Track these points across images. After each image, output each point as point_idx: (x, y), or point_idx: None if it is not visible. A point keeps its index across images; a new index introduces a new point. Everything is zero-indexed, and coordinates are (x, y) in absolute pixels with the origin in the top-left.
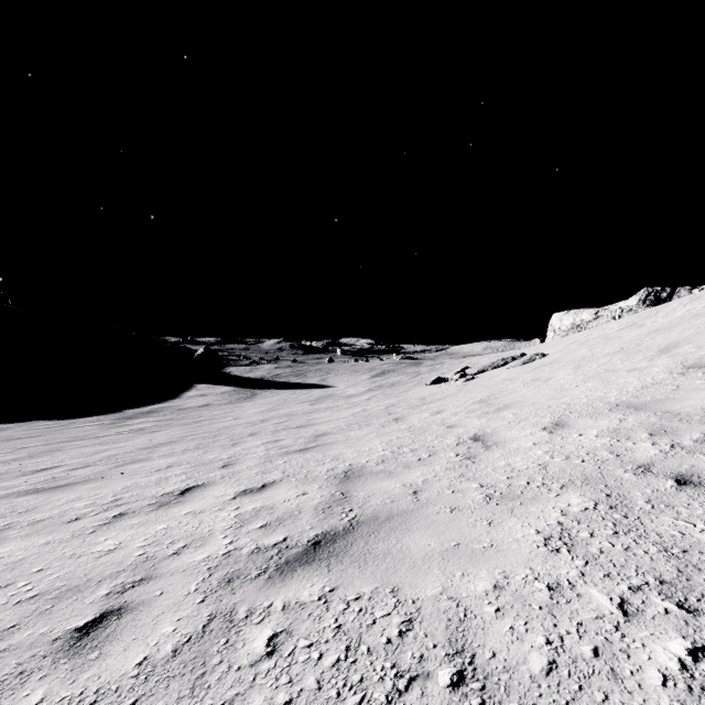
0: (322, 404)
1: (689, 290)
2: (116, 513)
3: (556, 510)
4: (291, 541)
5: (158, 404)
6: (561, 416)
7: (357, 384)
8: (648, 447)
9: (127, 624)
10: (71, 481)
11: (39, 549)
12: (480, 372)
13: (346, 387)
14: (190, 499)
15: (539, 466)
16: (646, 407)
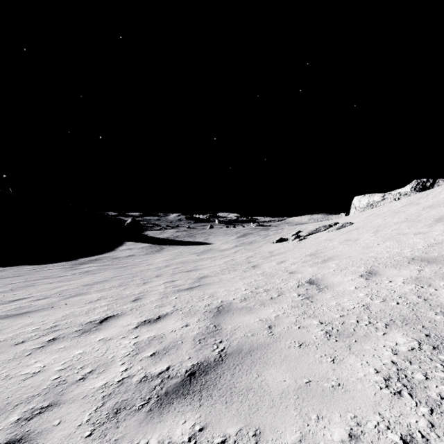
0: (205, 255)
1: None
2: (50, 338)
3: (387, 349)
4: (172, 370)
5: (101, 255)
6: (372, 267)
7: (228, 242)
8: None
9: None
10: (30, 310)
11: None
12: (309, 235)
13: (221, 244)
14: (105, 327)
15: (363, 306)
16: (436, 260)
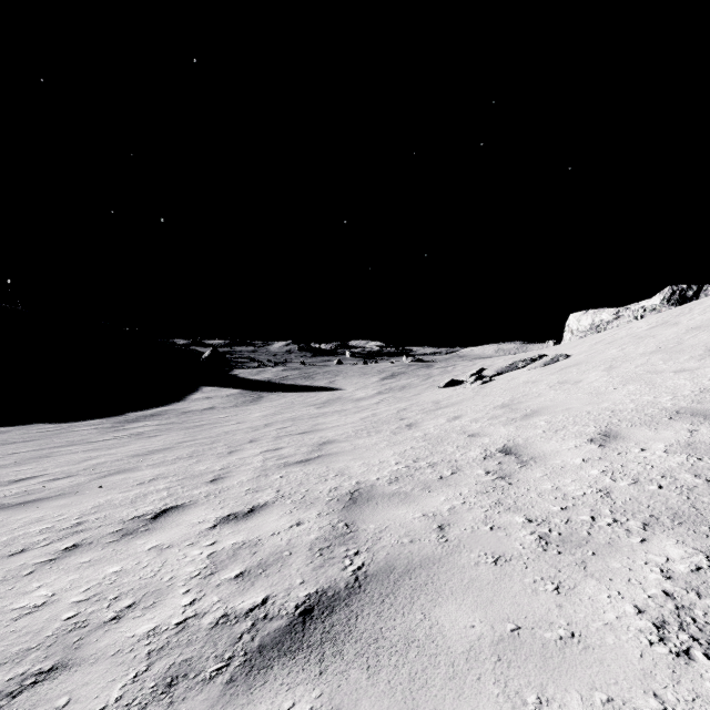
0: (329, 408)
1: None
2: (69, 544)
3: (652, 568)
4: (272, 605)
5: (162, 407)
6: (608, 425)
7: (366, 387)
8: None
9: None
10: (42, 496)
11: None
12: (498, 374)
13: (355, 389)
14: (161, 526)
15: (599, 492)
16: None
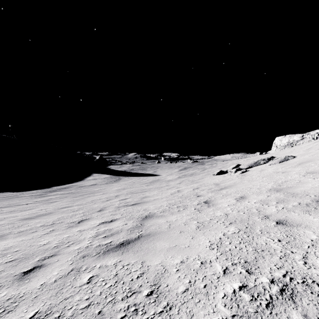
0: (153, 185)
1: None
2: None
3: None
4: None
5: (71, 184)
6: None
7: (172, 174)
8: None
9: None
10: None
11: None
12: (249, 167)
13: (166, 175)
14: None
15: None
16: None
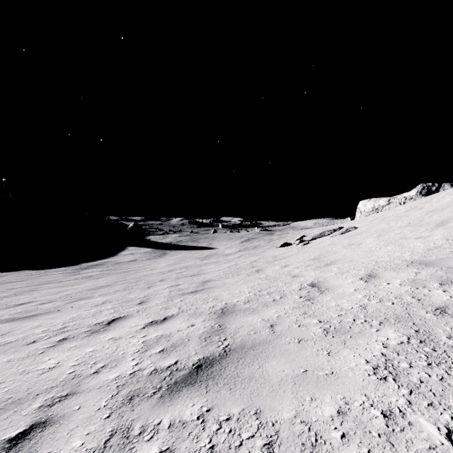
0: (208, 260)
1: (450, 185)
2: (61, 338)
3: (379, 343)
4: (180, 364)
5: (103, 260)
6: (372, 270)
7: (232, 247)
8: (441, 294)
9: (47, 436)
10: (37, 313)
11: (2, 365)
12: (313, 239)
13: (224, 248)
14: (113, 328)
15: (360, 307)
16: (433, 263)
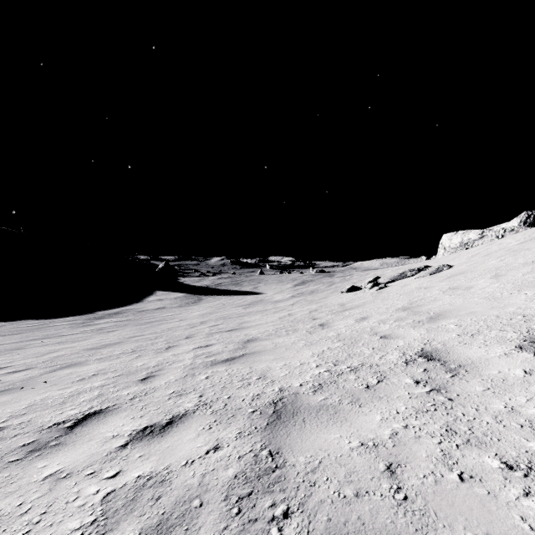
0: (253, 308)
1: None
2: None
3: None
4: None
5: (124, 307)
6: (530, 331)
7: (282, 292)
8: None
9: None
10: None
11: None
12: (391, 282)
13: (273, 293)
14: (73, 440)
15: None
16: None
